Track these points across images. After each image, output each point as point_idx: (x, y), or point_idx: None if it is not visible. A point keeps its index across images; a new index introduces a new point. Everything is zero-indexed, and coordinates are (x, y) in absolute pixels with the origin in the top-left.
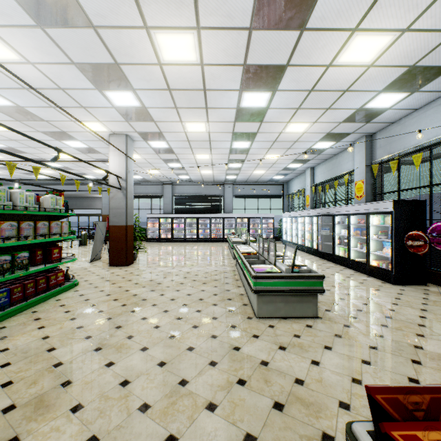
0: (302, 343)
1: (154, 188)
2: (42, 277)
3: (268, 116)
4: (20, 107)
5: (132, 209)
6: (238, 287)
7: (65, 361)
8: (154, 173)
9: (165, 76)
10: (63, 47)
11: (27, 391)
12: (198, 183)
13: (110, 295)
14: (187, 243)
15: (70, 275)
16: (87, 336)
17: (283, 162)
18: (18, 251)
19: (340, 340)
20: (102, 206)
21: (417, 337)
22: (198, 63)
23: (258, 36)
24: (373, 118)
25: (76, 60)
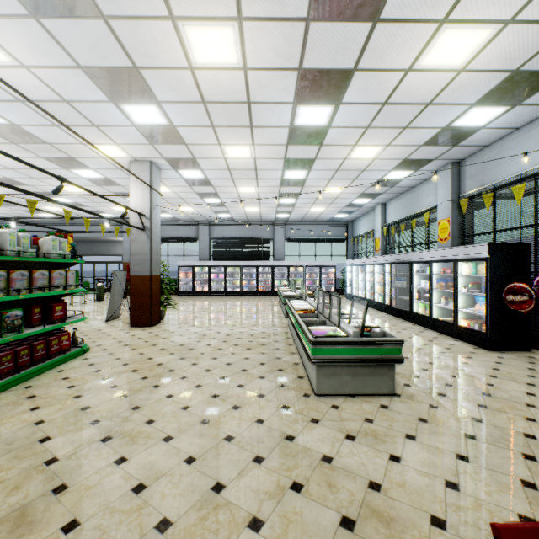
0: (376, 430)
1: (187, 229)
2: (40, 341)
3: (329, 137)
4: (15, 126)
5: (159, 254)
6: (292, 354)
7: (62, 456)
8: (186, 210)
9: (197, 84)
10: (66, 45)
11: (5, 500)
12: (241, 223)
13: (128, 365)
14: (228, 297)
15: (79, 339)
16: (93, 421)
17: (347, 196)
18: (8, 309)
19: (426, 425)
20: (123, 251)
21: (527, 422)
22: (240, 66)
23: (318, 30)
24: (461, 140)
25: (84, 63)
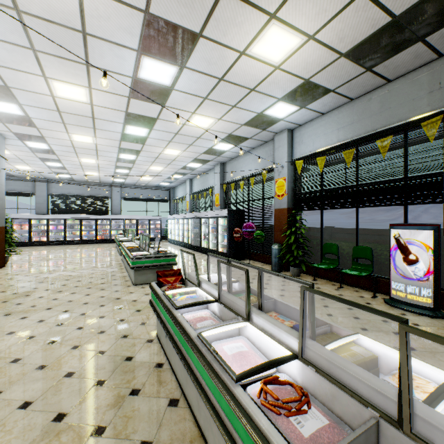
0: None
1: (21, 184)
2: None
3: (148, 141)
4: None
5: (4, 209)
6: (123, 273)
7: None
8: (23, 168)
9: (56, 103)
10: None
11: None
12: (81, 183)
13: None
14: (68, 246)
15: None
16: None
17: (167, 173)
18: None
19: None
20: None
21: None
22: (88, 103)
23: (135, 102)
24: (221, 154)
25: None
